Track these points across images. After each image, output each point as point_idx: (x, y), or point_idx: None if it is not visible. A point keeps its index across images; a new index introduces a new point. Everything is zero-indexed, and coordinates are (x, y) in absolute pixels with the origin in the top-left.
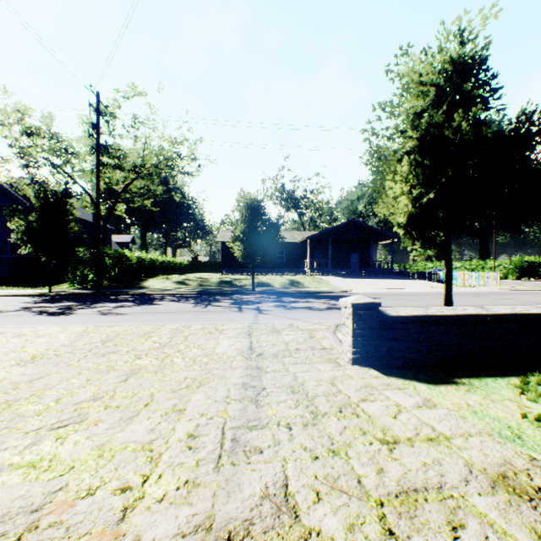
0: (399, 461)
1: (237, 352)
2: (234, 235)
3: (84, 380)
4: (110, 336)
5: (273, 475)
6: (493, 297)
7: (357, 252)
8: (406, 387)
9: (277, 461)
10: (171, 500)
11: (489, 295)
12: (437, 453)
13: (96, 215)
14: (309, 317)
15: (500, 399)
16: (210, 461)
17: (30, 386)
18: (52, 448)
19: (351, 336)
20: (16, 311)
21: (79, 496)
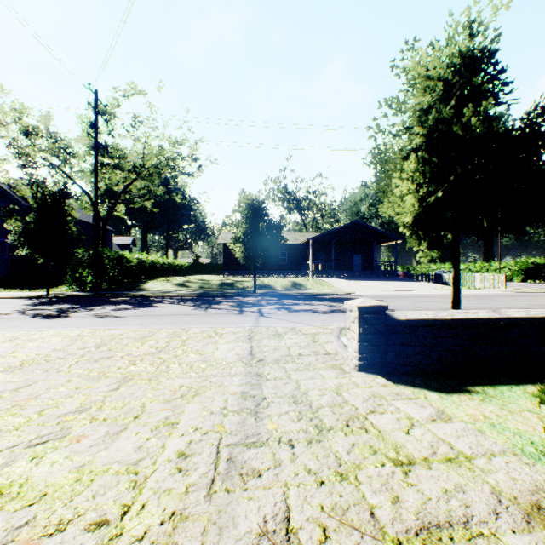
0: (416, 488)
1: (237, 358)
2: (235, 236)
3: (72, 389)
4: (105, 340)
5: (273, 505)
6: (499, 299)
7: (360, 254)
8: (417, 397)
9: (278, 487)
10: (152, 539)
11: (496, 297)
12: (458, 477)
13: (95, 215)
14: (312, 320)
15: (519, 410)
16: (202, 486)
17: (13, 396)
18: (25, 470)
19: (357, 341)
20: (11, 314)
21: (47, 533)
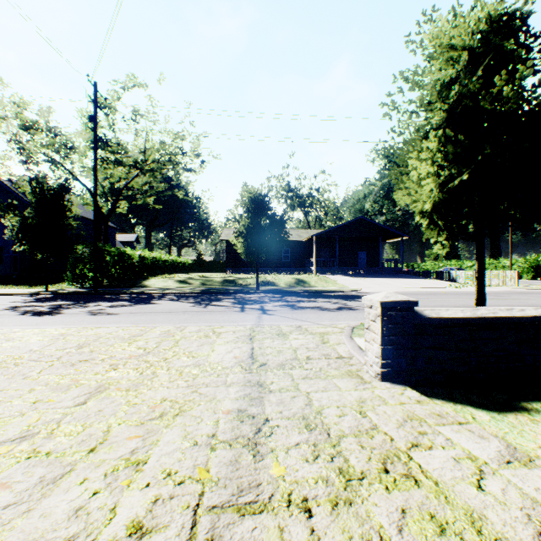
0: None
1: (235, 362)
2: (237, 231)
3: (29, 402)
4: (89, 339)
5: None
6: (516, 296)
7: (364, 250)
8: (468, 421)
9: None
10: None
11: (511, 295)
12: None
13: (94, 210)
14: (319, 318)
15: None
16: None
17: None
18: None
19: (379, 343)
20: (1, 310)
21: None
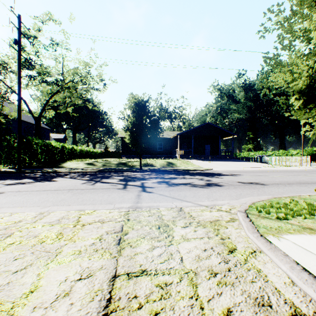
0: None
1: None
2: (126, 126)
3: None
4: None
5: None
6: None
7: (209, 144)
8: None
9: None
10: None
11: None
12: None
13: (18, 110)
14: (196, 196)
15: None
16: None
17: None
18: None
19: None
20: None
21: None
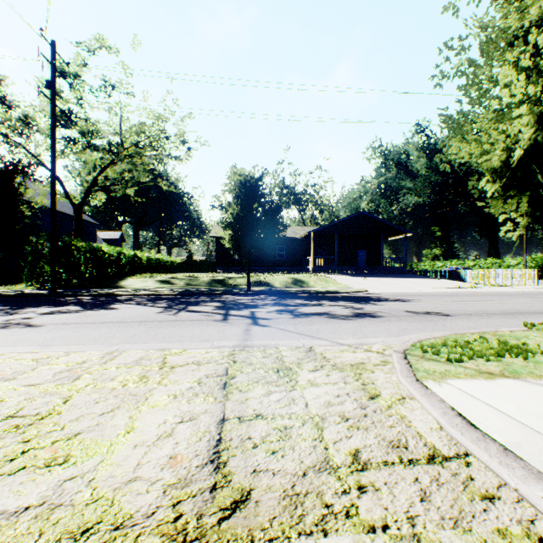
0: None
1: (166, 486)
2: (225, 221)
3: None
4: None
5: None
6: None
7: (364, 249)
8: None
9: None
10: None
11: None
12: None
13: (51, 195)
14: (336, 332)
15: None
16: None
17: None
18: None
19: None
20: None
21: None
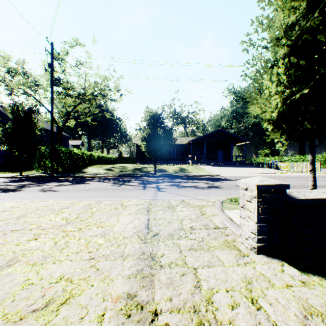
0: None
1: (134, 232)
2: (142, 137)
3: None
4: (28, 211)
5: None
6: (323, 179)
7: (222, 150)
8: None
9: None
10: None
11: (319, 178)
12: None
13: (51, 124)
14: (196, 194)
15: None
16: None
17: None
18: None
19: (255, 221)
20: None
21: None
